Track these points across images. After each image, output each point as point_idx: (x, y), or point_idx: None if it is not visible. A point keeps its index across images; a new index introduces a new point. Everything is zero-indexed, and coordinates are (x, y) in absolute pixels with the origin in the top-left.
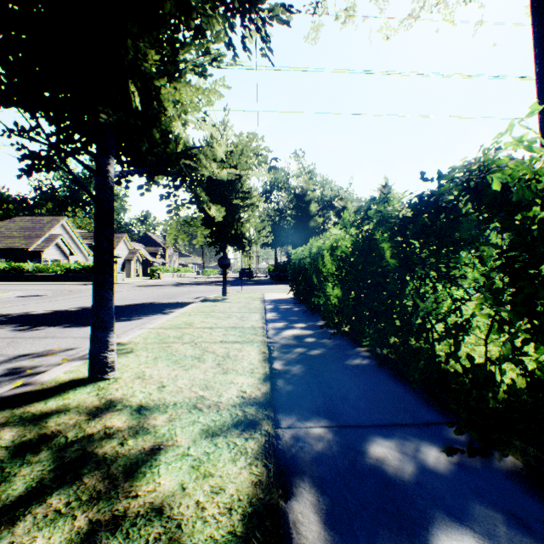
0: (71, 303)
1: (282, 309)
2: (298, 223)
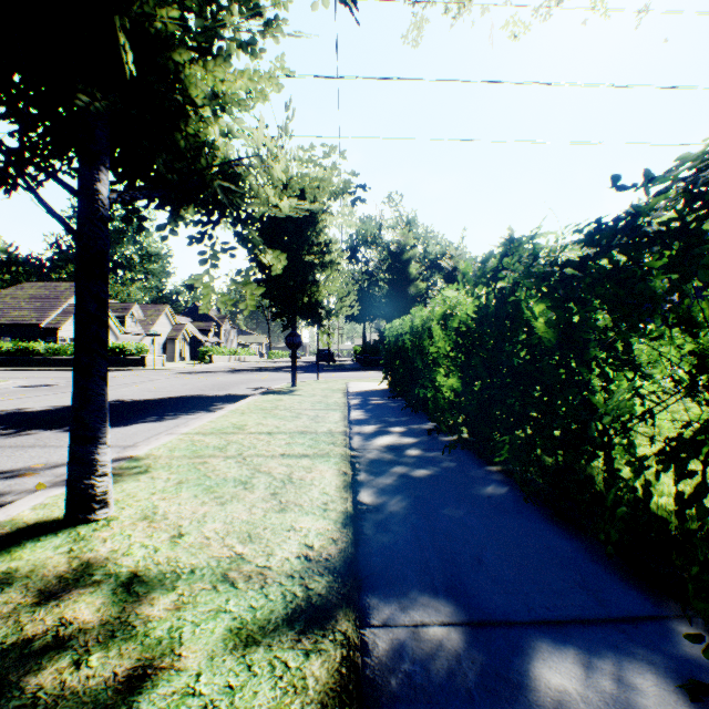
0: None
1: (372, 406)
2: (394, 290)
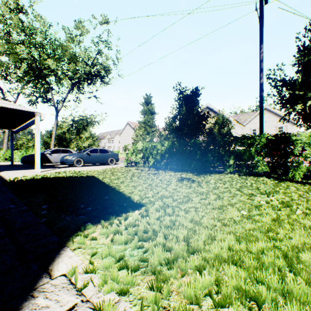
0: None
1: None
2: None
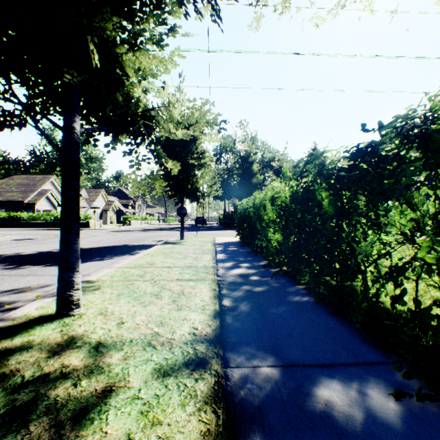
0: (55, 246)
1: (230, 251)
2: (243, 180)
